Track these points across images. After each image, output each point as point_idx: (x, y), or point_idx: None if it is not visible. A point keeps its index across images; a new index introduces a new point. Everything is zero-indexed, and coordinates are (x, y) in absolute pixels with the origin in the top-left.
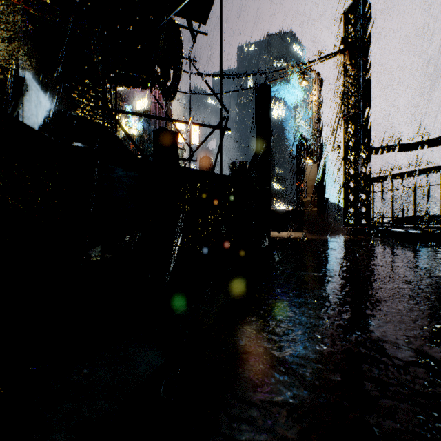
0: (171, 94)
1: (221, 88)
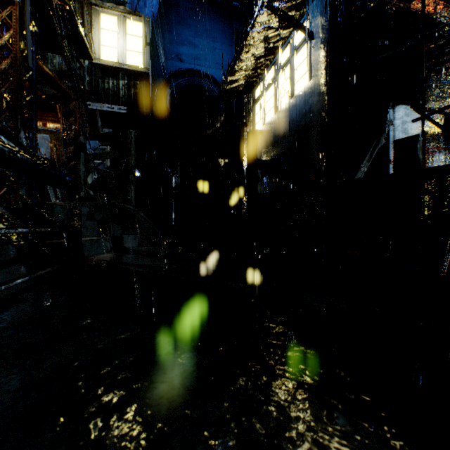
0: None
1: None
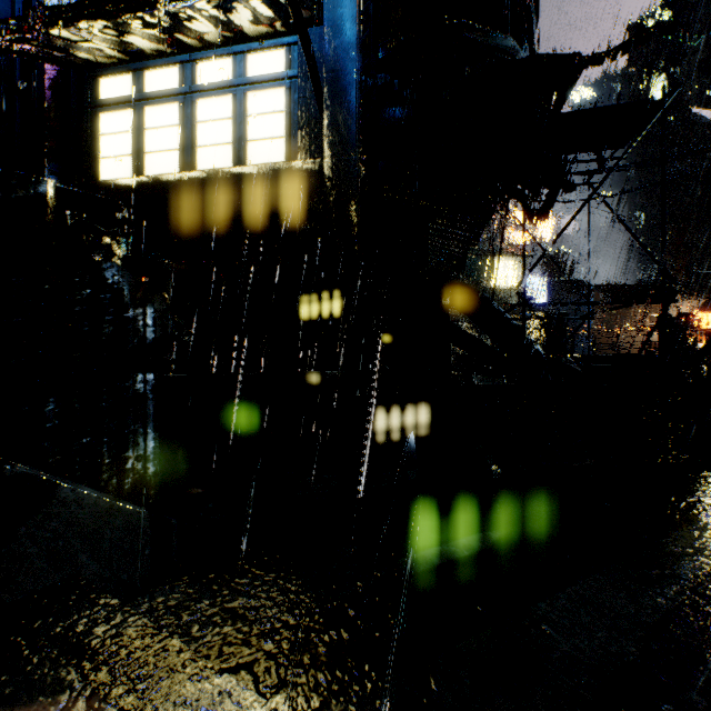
0: (544, 217)
1: (663, 254)
